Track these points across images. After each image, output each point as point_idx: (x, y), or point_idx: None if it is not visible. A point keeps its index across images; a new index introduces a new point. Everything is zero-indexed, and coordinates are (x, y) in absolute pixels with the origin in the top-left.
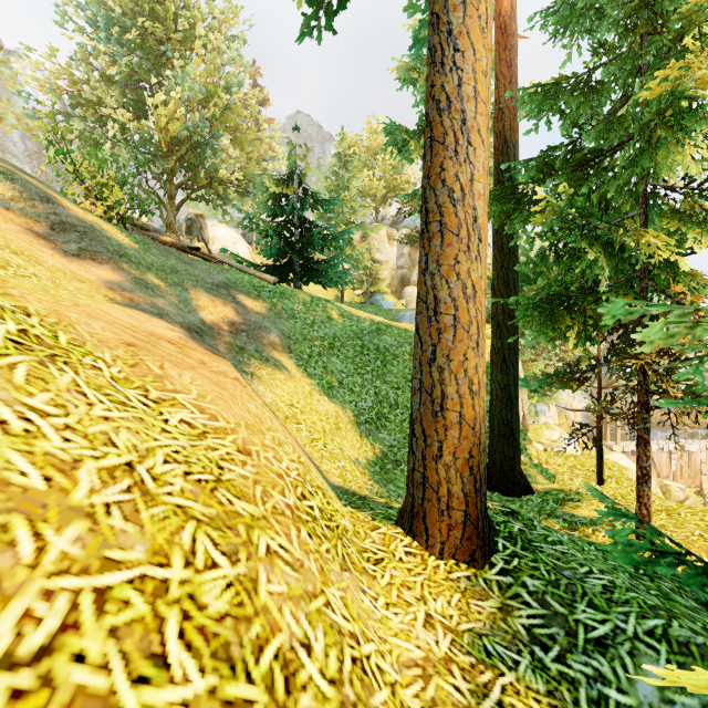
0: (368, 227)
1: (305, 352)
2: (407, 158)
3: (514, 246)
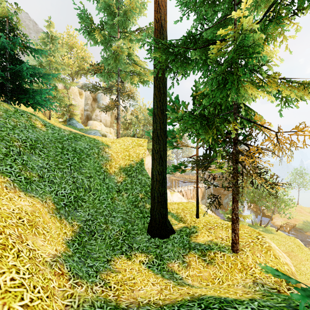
0: (68, 81)
1: (0, 151)
2: (93, 40)
3: (166, 90)
